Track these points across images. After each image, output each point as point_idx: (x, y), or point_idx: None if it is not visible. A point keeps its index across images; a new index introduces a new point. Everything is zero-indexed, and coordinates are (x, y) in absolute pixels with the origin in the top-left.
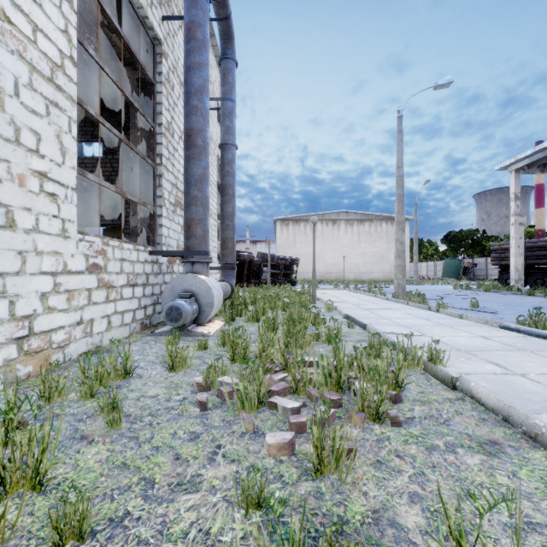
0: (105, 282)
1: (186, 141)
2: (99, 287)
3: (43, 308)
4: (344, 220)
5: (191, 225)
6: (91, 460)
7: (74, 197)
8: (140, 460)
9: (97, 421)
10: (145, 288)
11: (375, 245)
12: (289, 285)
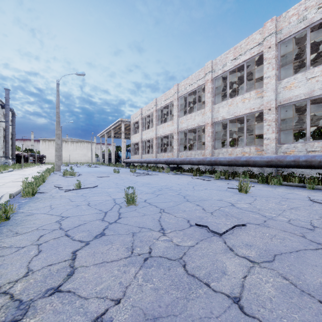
0: None
1: (5, 141)
2: None
3: None
4: (70, 141)
5: (6, 153)
6: None
7: None
8: None
9: None
10: None
11: (82, 150)
12: (39, 163)
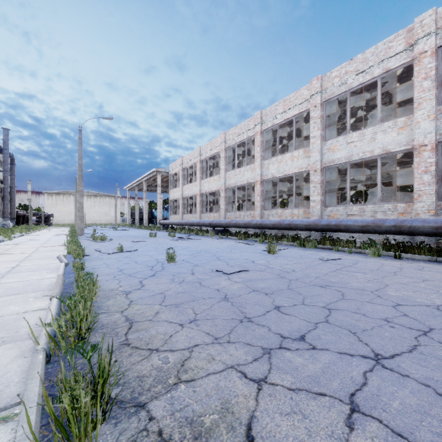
0: None
1: (4, 197)
2: None
3: None
4: (86, 195)
5: (5, 212)
6: None
7: None
8: None
9: None
10: None
11: (103, 208)
12: (44, 225)
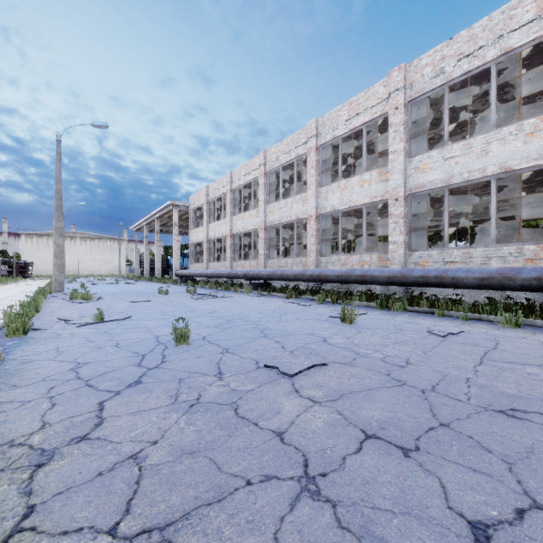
0: None
1: None
2: None
3: None
4: (79, 237)
5: None
6: None
7: None
8: None
9: None
10: None
11: (103, 254)
12: (19, 277)
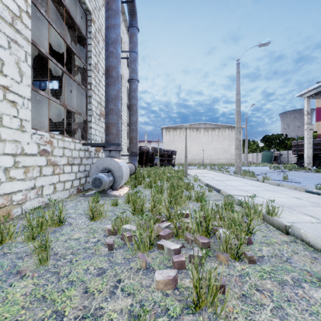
0: (52, 162)
1: (106, 74)
2: (47, 165)
3: (5, 178)
4: (203, 128)
5: (109, 126)
6: (18, 293)
7: (29, 104)
8: (56, 293)
9: (32, 259)
10: (80, 166)
11: (222, 143)
12: (170, 166)
